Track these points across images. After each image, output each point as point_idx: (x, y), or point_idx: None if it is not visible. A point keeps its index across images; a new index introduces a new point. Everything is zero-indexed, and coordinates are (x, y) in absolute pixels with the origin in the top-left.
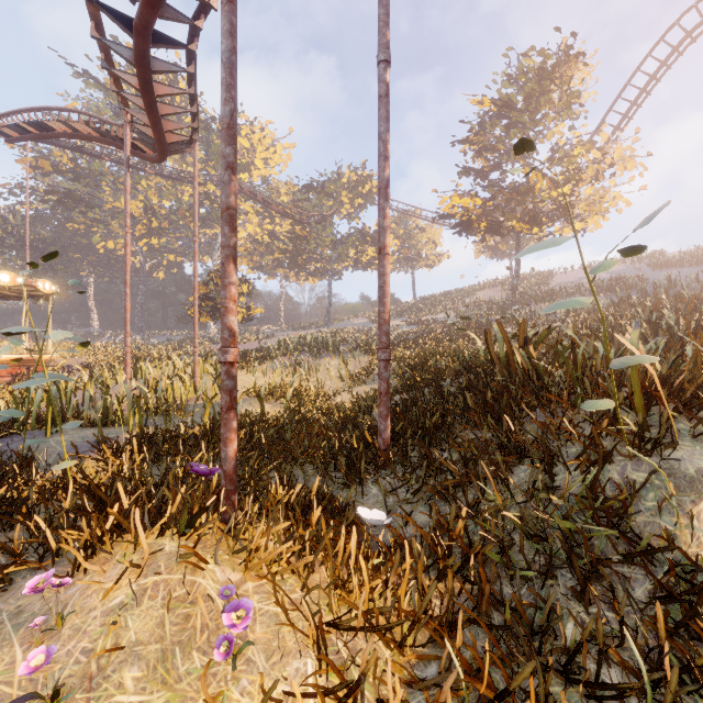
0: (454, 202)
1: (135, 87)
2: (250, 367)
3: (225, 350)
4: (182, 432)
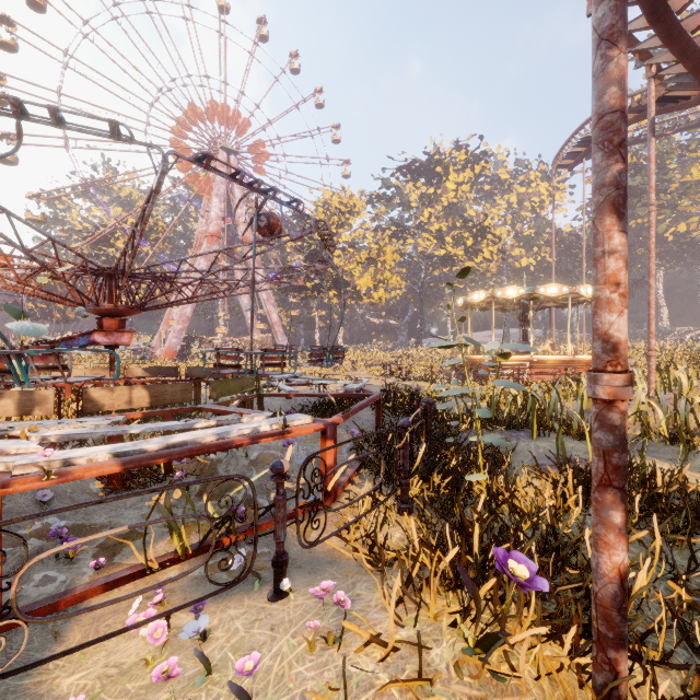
0: None
1: (645, 28)
2: None
3: (593, 377)
4: (658, 483)
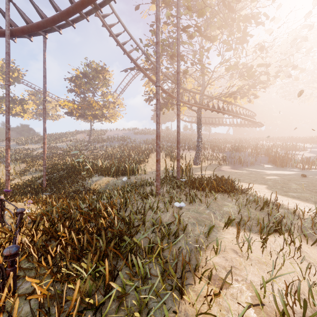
0: (65, 103)
1: None
2: None
3: (8, 167)
4: None
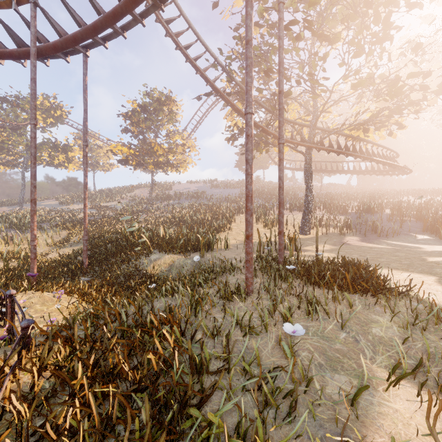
0: (118, 148)
1: None
2: None
3: (34, 241)
4: None
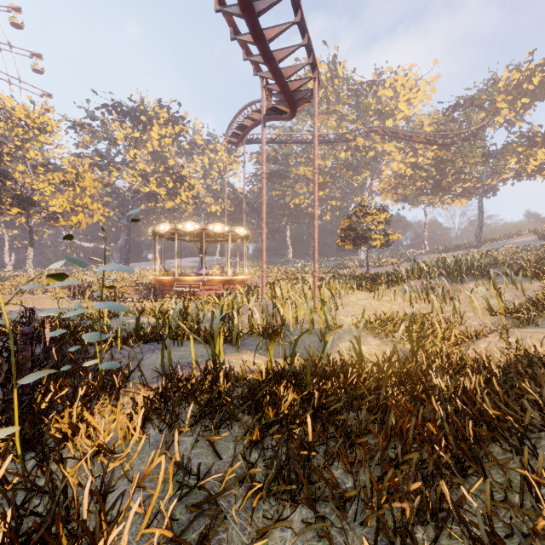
0: None
1: (252, 42)
2: (381, 289)
3: None
4: (221, 382)
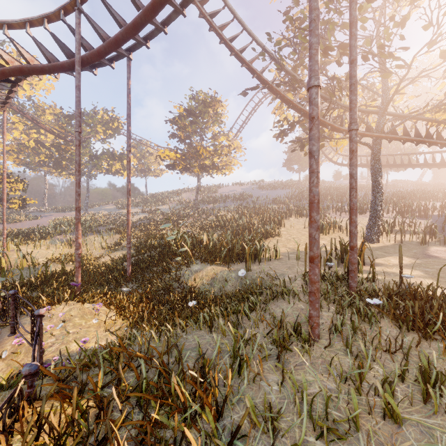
0: (166, 153)
1: None
2: (33, 243)
3: (78, 250)
4: (34, 280)
